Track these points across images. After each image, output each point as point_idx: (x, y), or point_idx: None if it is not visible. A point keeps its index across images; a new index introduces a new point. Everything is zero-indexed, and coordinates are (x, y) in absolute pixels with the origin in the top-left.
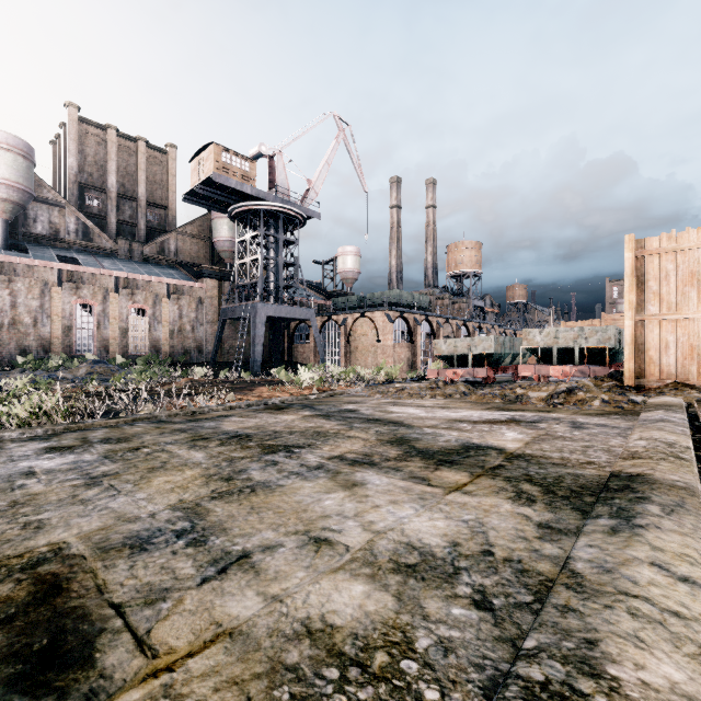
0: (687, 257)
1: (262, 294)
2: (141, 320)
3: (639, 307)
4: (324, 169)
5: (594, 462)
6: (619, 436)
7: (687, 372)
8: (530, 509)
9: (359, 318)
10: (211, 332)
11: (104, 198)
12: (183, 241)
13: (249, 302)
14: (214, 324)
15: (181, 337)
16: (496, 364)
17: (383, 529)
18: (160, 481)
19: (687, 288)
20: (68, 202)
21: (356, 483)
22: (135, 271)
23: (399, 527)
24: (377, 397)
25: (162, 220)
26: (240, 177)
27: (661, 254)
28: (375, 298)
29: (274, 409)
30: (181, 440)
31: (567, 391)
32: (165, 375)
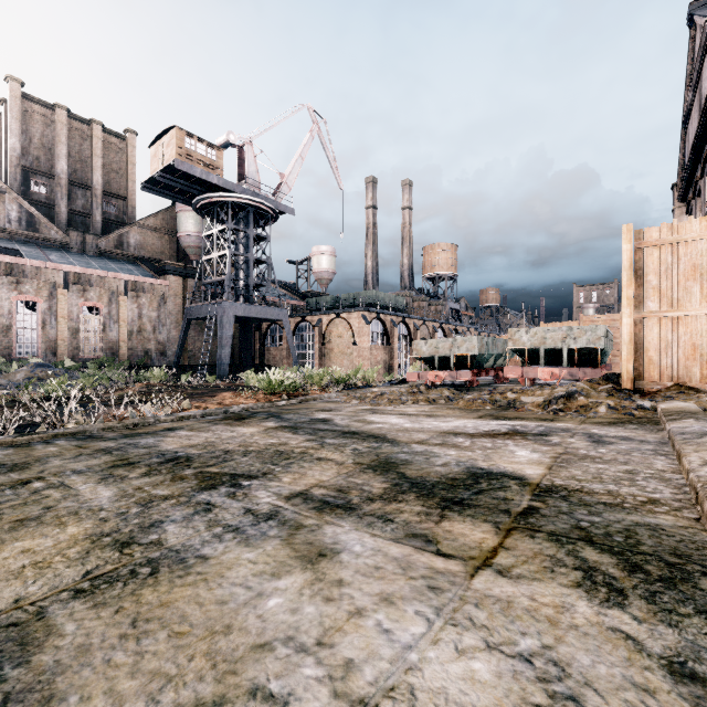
0: (689, 249)
1: (230, 292)
2: (95, 319)
3: (637, 303)
4: (298, 163)
5: (659, 501)
6: (658, 455)
7: (689, 374)
8: (628, 617)
9: (334, 319)
10: (175, 333)
11: (53, 185)
12: (144, 235)
13: (215, 301)
14: (178, 325)
15: (140, 339)
16: (479, 366)
17: (373, 692)
18: (13, 550)
19: (689, 283)
20: (9, 187)
21: (324, 550)
22: (88, 265)
23: (403, 682)
24: (353, 403)
25: (121, 212)
26: (206, 166)
27: (661, 246)
28: (350, 298)
29: (234, 419)
30: (96, 467)
31: (567, 396)
32: (120, 379)
